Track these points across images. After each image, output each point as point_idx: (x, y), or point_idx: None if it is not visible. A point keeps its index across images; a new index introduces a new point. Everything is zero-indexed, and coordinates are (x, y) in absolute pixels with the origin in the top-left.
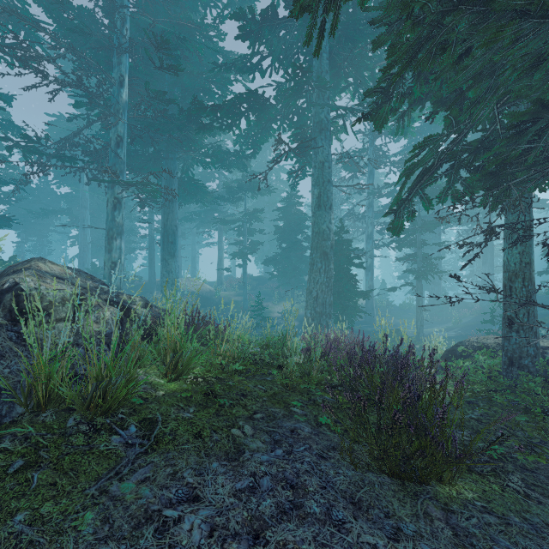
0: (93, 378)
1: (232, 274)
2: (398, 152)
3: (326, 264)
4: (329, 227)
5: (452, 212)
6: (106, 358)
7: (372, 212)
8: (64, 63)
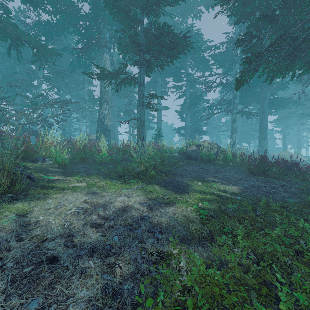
0: (207, 155)
1: None
2: None
3: None
4: None
5: None
6: (209, 153)
7: None
8: None
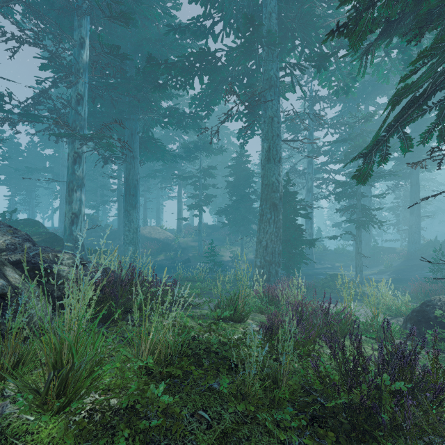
0: None
1: (191, 223)
2: (333, 117)
3: (275, 215)
4: (278, 180)
5: (381, 168)
6: None
7: (312, 168)
8: (47, 44)
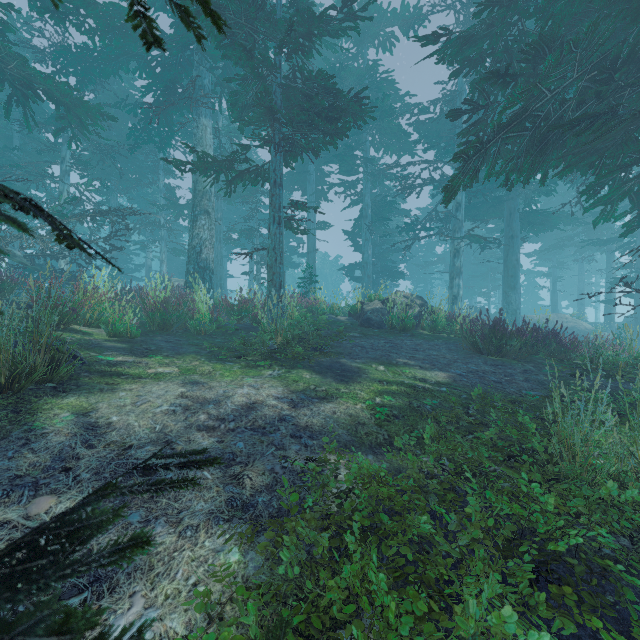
0: (400, 319)
1: None
2: None
3: None
4: None
5: None
6: (405, 315)
7: None
8: None
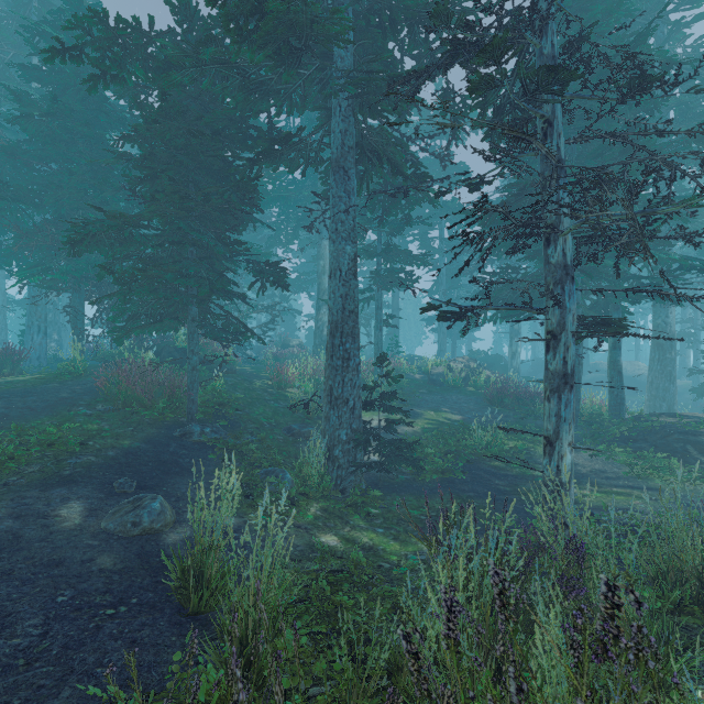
0: (453, 381)
1: None
2: None
3: (660, 354)
4: (665, 321)
5: None
6: (456, 379)
7: None
8: None
